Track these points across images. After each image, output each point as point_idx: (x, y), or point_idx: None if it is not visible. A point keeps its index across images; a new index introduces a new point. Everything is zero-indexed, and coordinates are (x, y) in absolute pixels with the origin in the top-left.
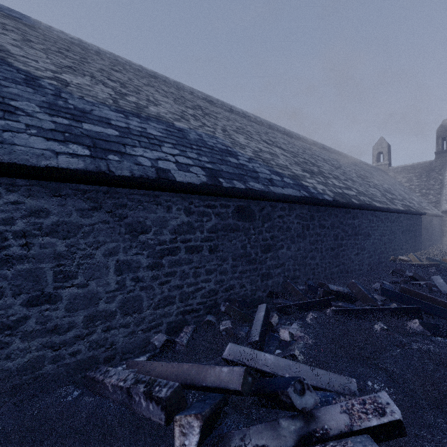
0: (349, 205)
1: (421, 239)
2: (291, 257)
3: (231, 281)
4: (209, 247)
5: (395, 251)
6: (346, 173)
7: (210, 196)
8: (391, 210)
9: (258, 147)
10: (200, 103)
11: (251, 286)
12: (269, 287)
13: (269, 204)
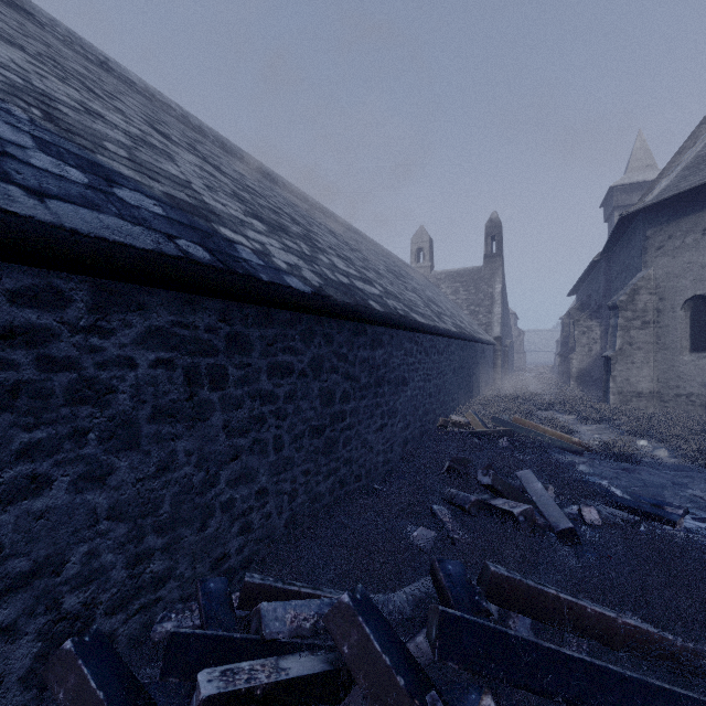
0: (361, 313)
1: (475, 380)
2: (114, 512)
3: None
4: None
5: (445, 405)
6: (369, 261)
7: None
8: (440, 331)
9: (91, 105)
10: None
11: None
12: None
13: None
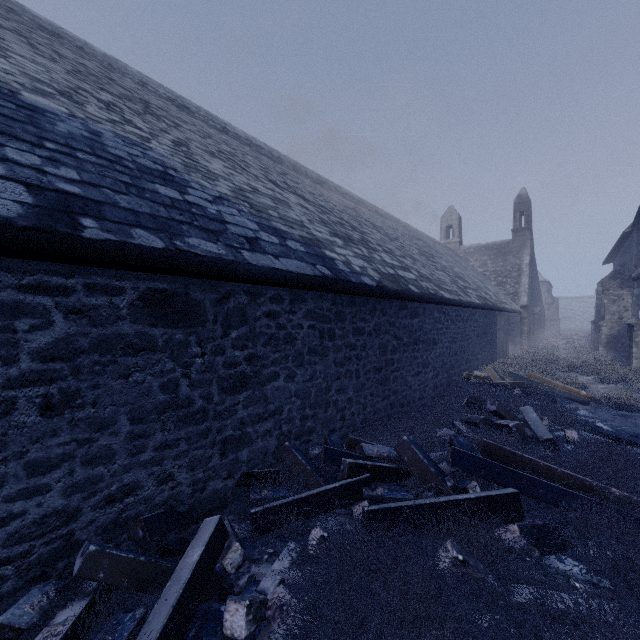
0: (404, 295)
1: (499, 344)
2: (296, 394)
3: (128, 475)
4: (44, 400)
5: (469, 363)
6: (405, 248)
7: (50, 262)
8: (464, 304)
9: (252, 184)
10: (152, 100)
11: (191, 472)
12: (242, 464)
13: (243, 288)
